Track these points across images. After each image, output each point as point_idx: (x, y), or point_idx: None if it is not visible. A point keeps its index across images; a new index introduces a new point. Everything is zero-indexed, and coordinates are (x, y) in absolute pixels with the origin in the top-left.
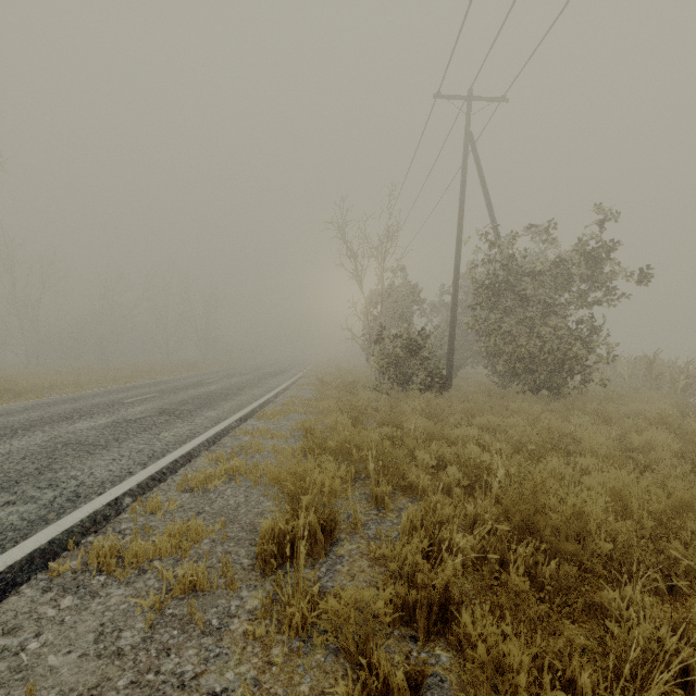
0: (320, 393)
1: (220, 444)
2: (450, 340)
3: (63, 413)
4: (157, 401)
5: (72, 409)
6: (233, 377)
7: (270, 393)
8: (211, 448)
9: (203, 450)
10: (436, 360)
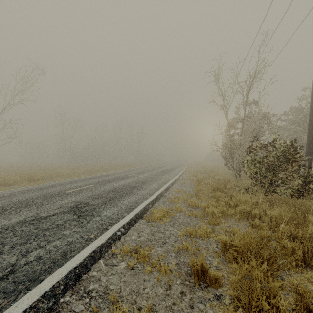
0: (198, 190)
1: (82, 282)
2: (308, 150)
3: (12, 204)
4: (84, 193)
5: (26, 198)
6: (144, 173)
7: (162, 187)
8: (61, 299)
9: (43, 311)
10: (310, 167)
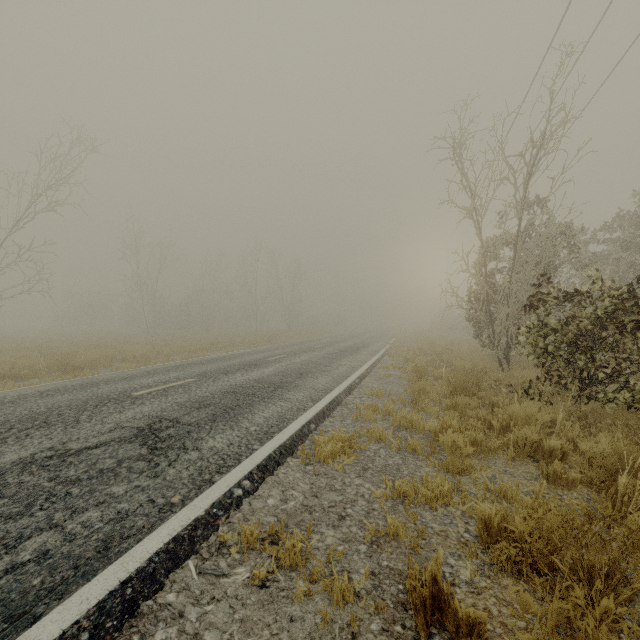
0: (418, 392)
1: (138, 622)
2: None
3: (14, 419)
4: (171, 397)
5: (47, 408)
6: (302, 354)
7: (340, 384)
8: None
9: None
10: None
